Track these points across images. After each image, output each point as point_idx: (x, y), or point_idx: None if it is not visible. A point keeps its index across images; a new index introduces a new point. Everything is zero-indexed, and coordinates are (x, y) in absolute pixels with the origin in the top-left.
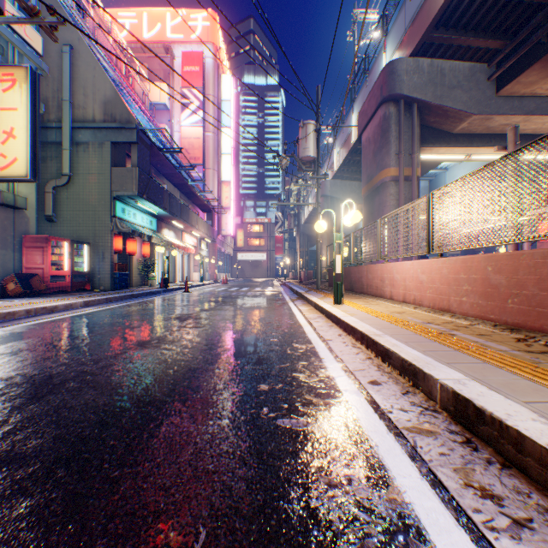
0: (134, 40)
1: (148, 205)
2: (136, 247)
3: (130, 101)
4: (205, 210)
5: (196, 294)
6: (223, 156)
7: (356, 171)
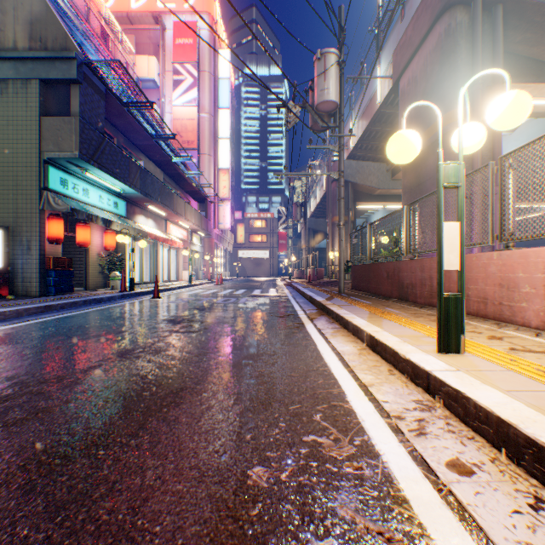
0: (120, 11)
1: (104, 178)
2: (89, 235)
3: (88, 44)
4: (197, 198)
5: (164, 303)
6: (221, 140)
7: (376, 149)
